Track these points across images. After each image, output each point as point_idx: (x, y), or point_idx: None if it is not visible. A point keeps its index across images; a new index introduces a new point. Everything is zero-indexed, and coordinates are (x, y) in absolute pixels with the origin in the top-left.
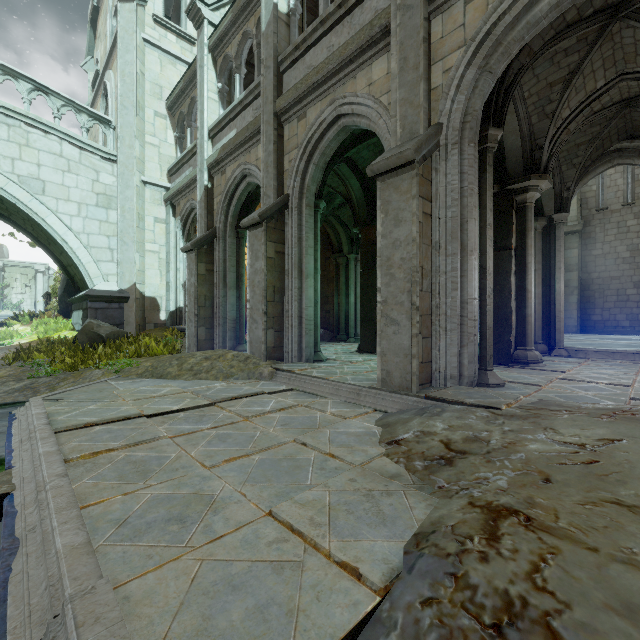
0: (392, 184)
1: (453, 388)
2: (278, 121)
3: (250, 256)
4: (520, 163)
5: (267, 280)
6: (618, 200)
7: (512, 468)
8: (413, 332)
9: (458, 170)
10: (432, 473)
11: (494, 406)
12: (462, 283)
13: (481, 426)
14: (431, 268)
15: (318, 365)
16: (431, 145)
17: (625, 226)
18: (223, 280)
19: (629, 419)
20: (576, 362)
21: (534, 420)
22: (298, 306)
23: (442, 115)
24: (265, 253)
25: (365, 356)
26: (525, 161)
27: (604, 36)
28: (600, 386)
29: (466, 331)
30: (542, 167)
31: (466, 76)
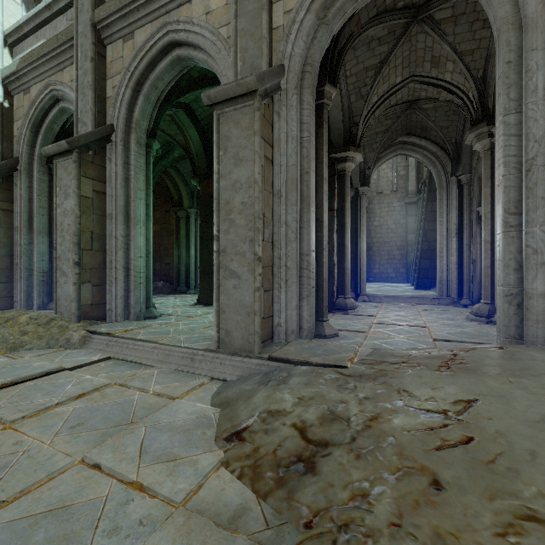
0: (232, 117)
1: (295, 343)
2: (98, 36)
3: (57, 193)
4: (341, 135)
5: (81, 224)
6: (388, 187)
7: (389, 466)
8: (255, 285)
9: (298, 119)
10: (291, 494)
11: (340, 364)
12: (302, 234)
13: (334, 395)
14: (272, 217)
15: (148, 323)
16: (273, 84)
17: (392, 206)
18: (28, 223)
19: (465, 370)
20: (377, 306)
21: (384, 380)
22: (125, 256)
23: (283, 58)
24: (77, 190)
25: (204, 309)
26: (345, 134)
27: (407, 34)
28: (406, 328)
29: (306, 283)
30: (358, 141)
31: (307, 22)
